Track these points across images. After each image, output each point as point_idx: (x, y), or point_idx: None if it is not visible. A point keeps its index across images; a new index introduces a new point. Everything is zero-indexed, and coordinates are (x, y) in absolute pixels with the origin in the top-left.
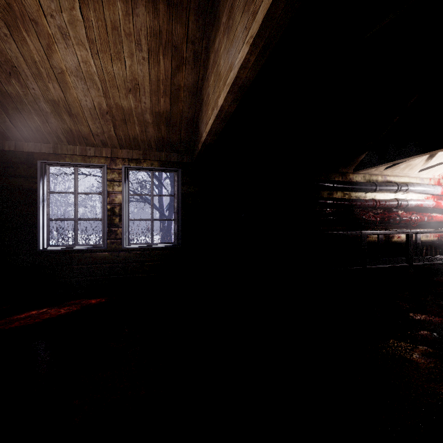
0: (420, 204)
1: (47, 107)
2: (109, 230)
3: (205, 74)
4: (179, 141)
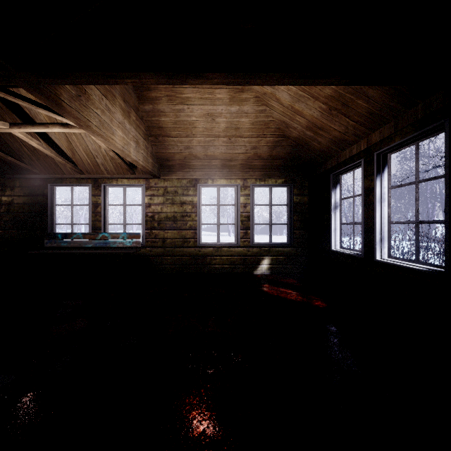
0: None
1: (310, 133)
2: (365, 235)
3: None
4: None
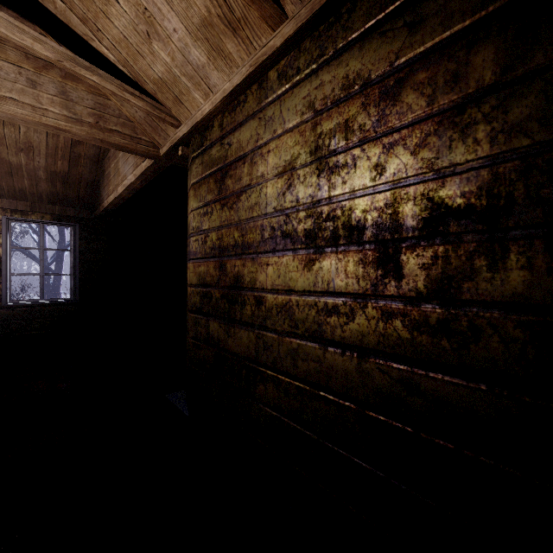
0: None
1: None
2: None
3: (107, 152)
4: (77, 198)
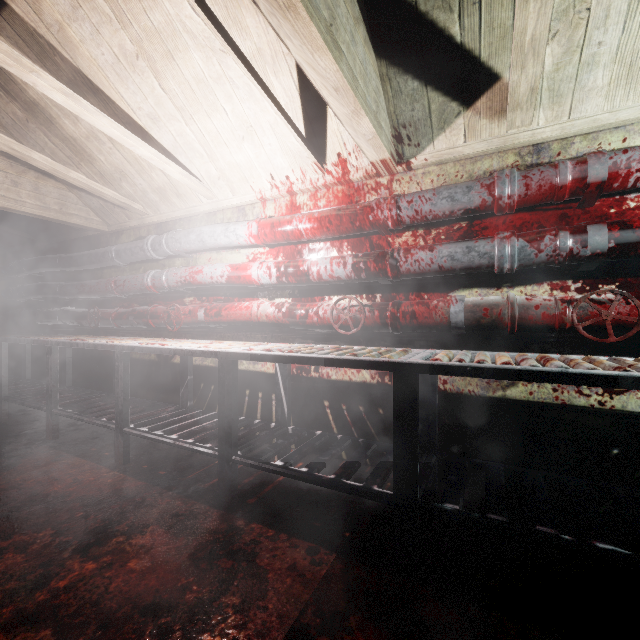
0: (190, 278)
1: None
2: None
3: None
4: None
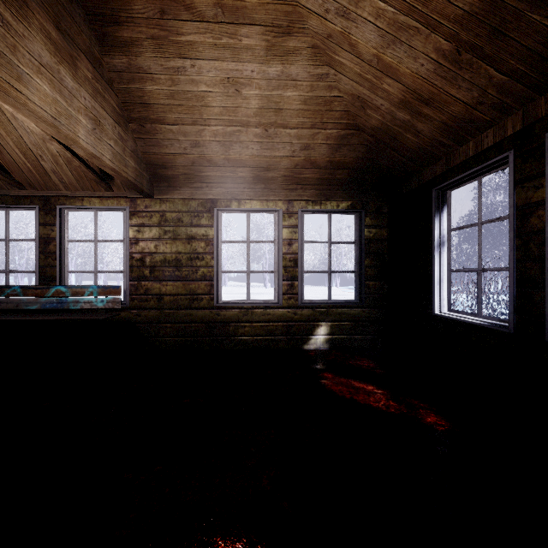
0: None
1: (404, 115)
2: (517, 292)
3: None
4: None
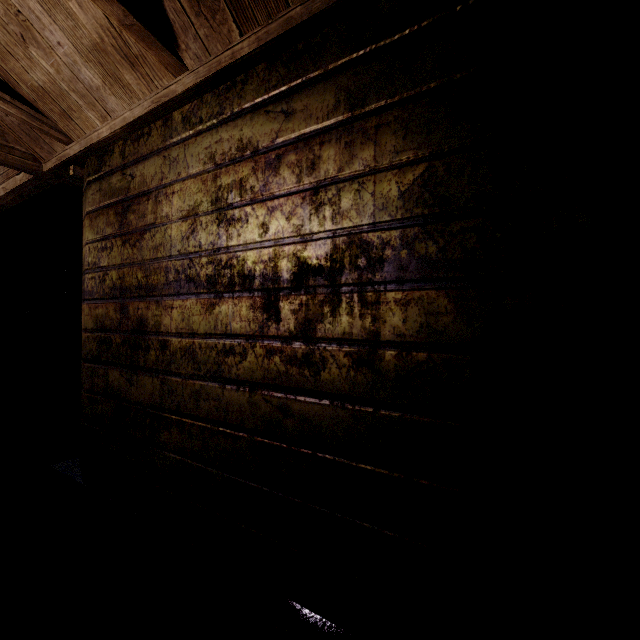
0: None
1: None
2: None
3: None
4: None
